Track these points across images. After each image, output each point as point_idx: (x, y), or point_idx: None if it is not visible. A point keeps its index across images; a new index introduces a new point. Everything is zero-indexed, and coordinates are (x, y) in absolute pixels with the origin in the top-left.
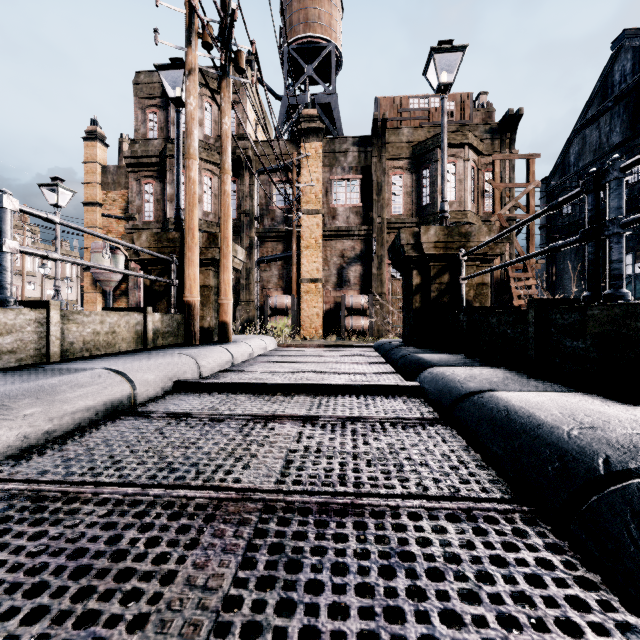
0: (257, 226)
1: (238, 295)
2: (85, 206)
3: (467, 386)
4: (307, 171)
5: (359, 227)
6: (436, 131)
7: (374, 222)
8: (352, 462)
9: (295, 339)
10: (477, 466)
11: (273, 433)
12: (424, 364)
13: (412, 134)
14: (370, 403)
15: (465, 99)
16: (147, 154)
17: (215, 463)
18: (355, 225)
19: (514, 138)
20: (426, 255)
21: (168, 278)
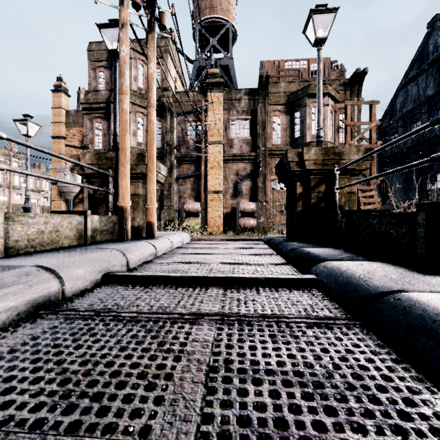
0: (176, 153)
1: (162, 202)
2: (53, 139)
3: (373, 284)
4: (212, 113)
5: (249, 153)
6: (304, 84)
7: (260, 150)
8: (284, 390)
9: (203, 234)
10: (435, 398)
11: (190, 338)
12: (315, 258)
13: (287, 87)
14: (277, 297)
15: (325, 62)
16: (97, 101)
17: (123, 392)
18: (246, 152)
19: (361, 89)
20: (307, 170)
21: (106, 188)
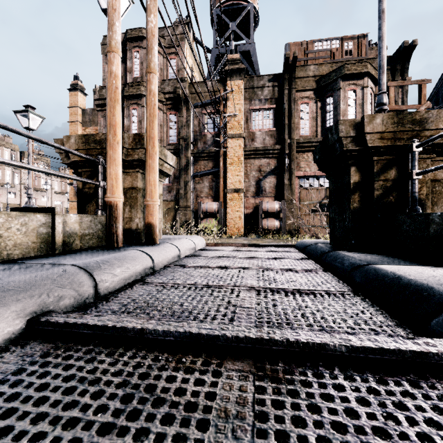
0: (192, 148)
1: (178, 202)
2: None
3: None
4: (231, 103)
5: (273, 147)
6: (338, 66)
7: (286, 142)
8: None
9: (222, 237)
10: None
11: None
12: (428, 293)
13: (317, 69)
14: (415, 439)
15: (362, 39)
16: None
17: None
18: (270, 145)
19: (407, 67)
20: (369, 148)
21: (97, 180)
